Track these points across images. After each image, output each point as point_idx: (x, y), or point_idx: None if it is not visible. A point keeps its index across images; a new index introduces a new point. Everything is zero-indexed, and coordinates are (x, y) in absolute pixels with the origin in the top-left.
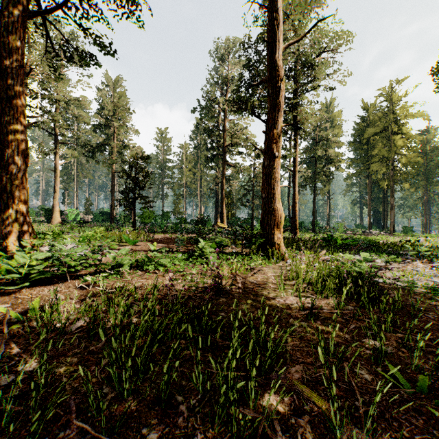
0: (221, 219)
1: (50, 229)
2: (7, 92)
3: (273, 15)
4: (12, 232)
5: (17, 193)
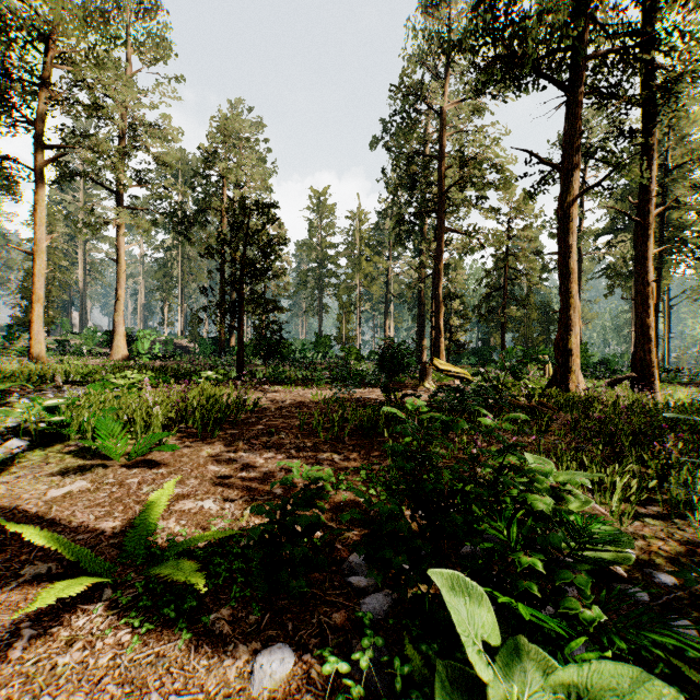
0: (436, 351)
1: None
2: None
3: None
4: None
5: None
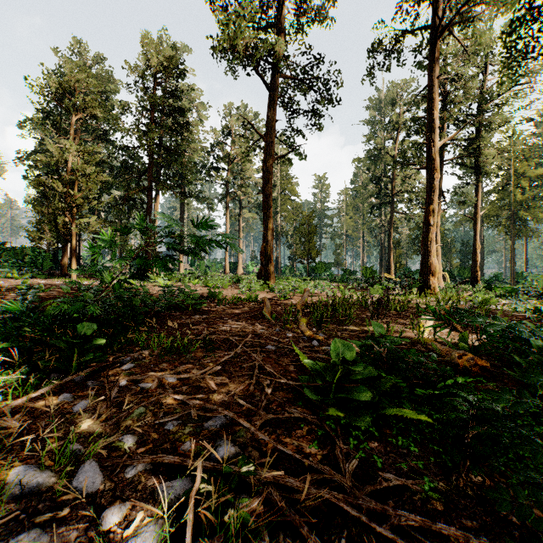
0: (388, 271)
1: None
2: (267, 203)
3: (429, 124)
4: (270, 277)
5: (271, 256)
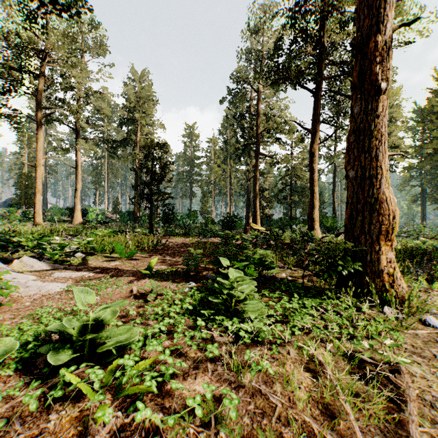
0: (254, 219)
1: (35, 232)
2: None
3: None
4: None
5: None
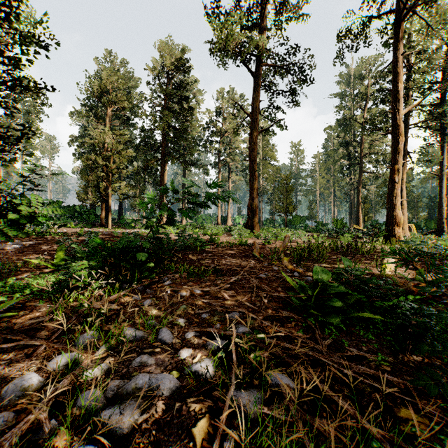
0: (357, 223)
1: None
2: (253, 168)
3: (394, 95)
4: (255, 227)
5: (256, 210)
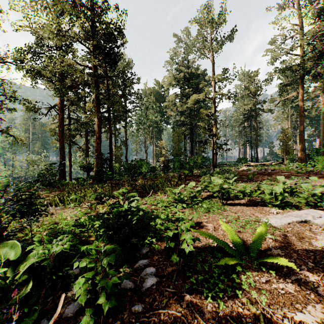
0: None
1: None
2: None
3: None
4: None
5: None
